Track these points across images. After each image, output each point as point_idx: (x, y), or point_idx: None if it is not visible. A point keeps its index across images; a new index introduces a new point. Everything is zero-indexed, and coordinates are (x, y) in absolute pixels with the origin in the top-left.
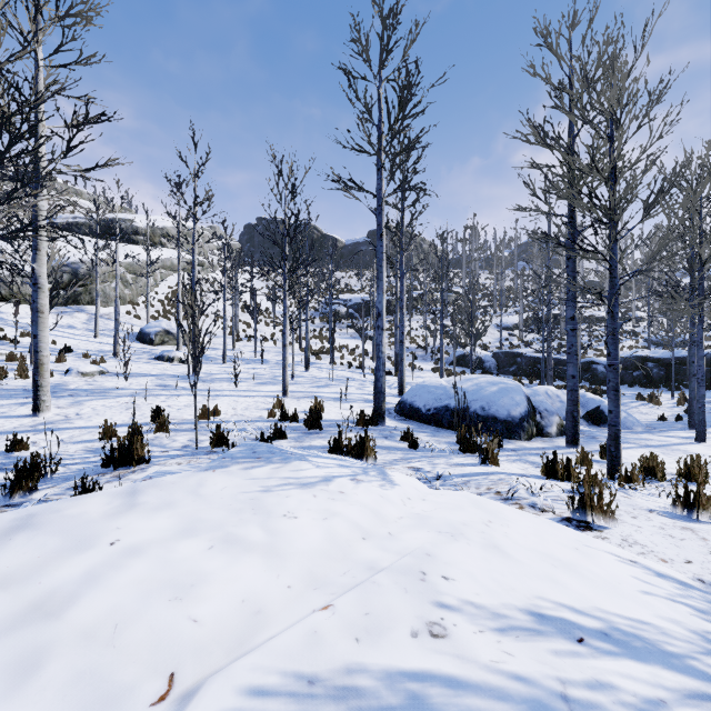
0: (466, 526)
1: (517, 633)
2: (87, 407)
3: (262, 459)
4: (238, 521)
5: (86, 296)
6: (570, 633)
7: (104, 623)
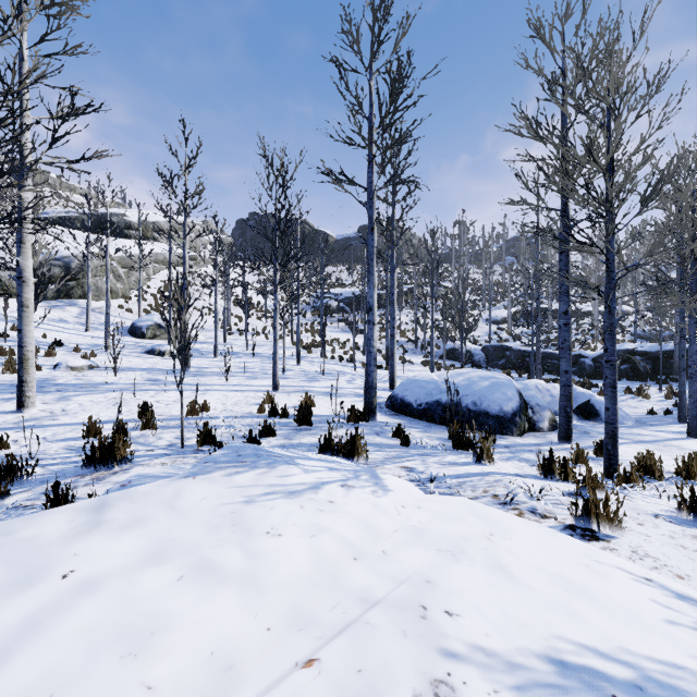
0: (466, 541)
1: (538, 693)
2: (74, 402)
3: (247, 463)
4: (215, 542)
5: (78, 289)
6: (600, 689)
7: (37, 693)
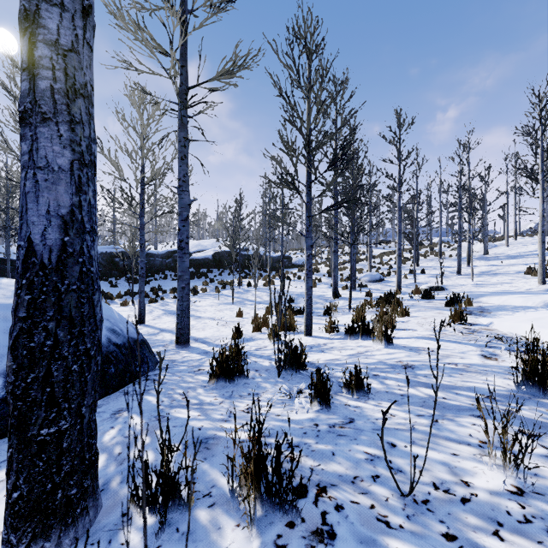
0: None
1: None
2: None
3: None
4: None
5: None
6: None
7: None
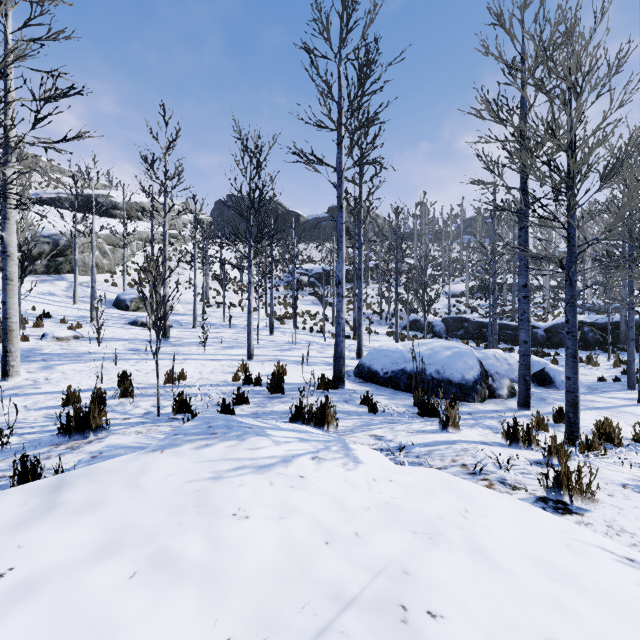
0: (442, 520)
1: None
2: (57, 371)
3: (217, 435)
4: (176, 527)
5: (66, 265)
6: None
7: None
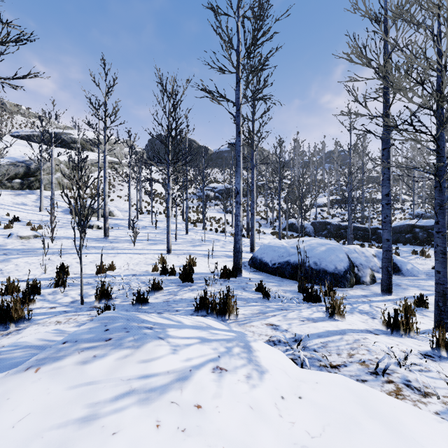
0: None
1: None
2: (12, 263)
3: (111, 341)
4: None
5: (36, 183)
6: None
7: None
